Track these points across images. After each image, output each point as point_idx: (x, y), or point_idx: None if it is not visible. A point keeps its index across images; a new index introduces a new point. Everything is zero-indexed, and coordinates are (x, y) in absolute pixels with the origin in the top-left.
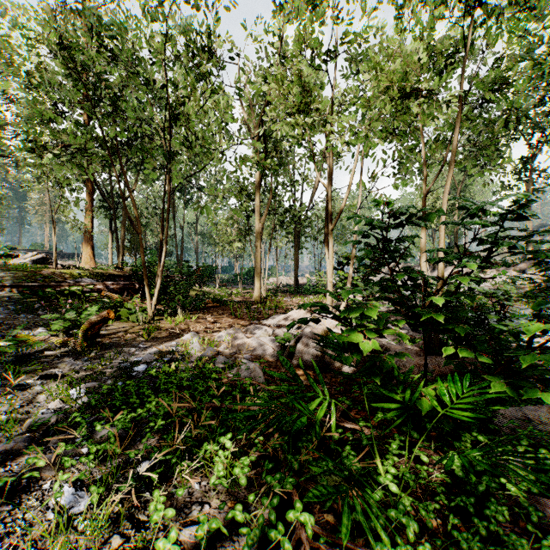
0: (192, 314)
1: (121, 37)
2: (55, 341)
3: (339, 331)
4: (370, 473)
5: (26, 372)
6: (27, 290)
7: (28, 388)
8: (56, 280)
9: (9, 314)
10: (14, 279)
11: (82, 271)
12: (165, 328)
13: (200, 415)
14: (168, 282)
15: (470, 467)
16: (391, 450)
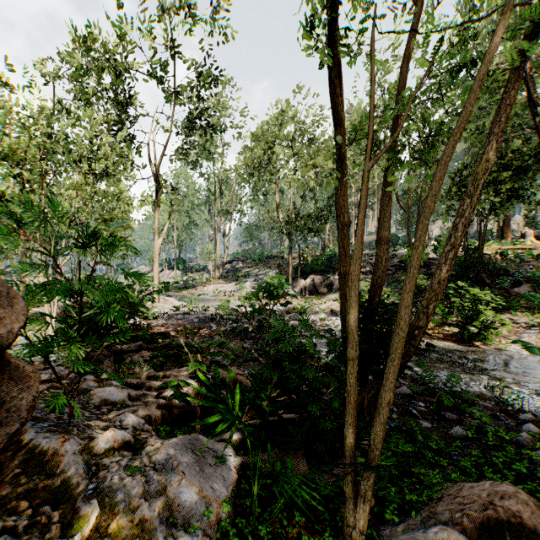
0: None
1: None
2: None
3: None
4: None
5: None
6: None
7: None
8: None
9: None
10: None
11: None
12: None
13: None
14: None
15: None
16: None
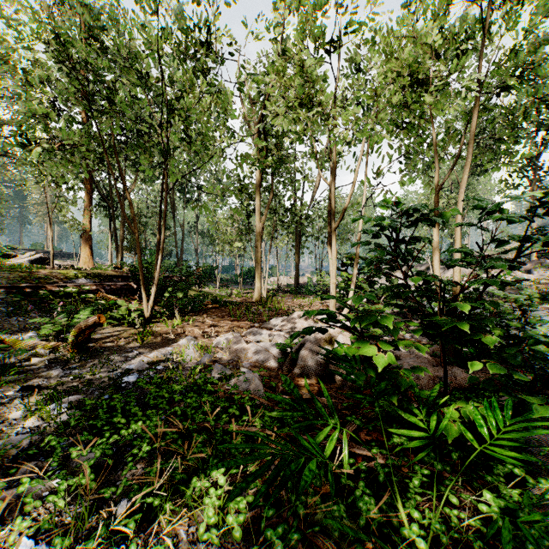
0: (190, 316)
1: (115, 28)
2: (45, 346)
3: (344, 337)
4: (390, 517)
5: (8, 382)
6: (21, 291)
7: (7, 402)
8: (52, 281)
9: (0, 317)
10: (8, 280)
11: (79, 272)
12: (161, 332)
13: (191, 440)
14: (167, 282)
15: (539, 546)
16: (413, 488)
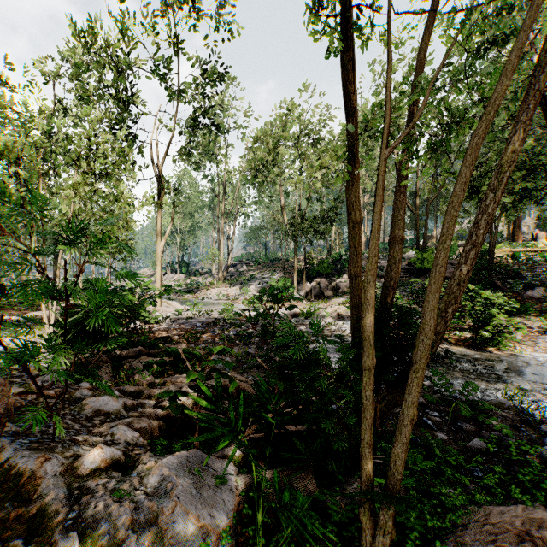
0: None
1: None
2: None
3: None
4: None
5: None
6: None
7: None
8: None
9: None
10: None
11: None
12: None
13: None
14: None
15: None
16: None
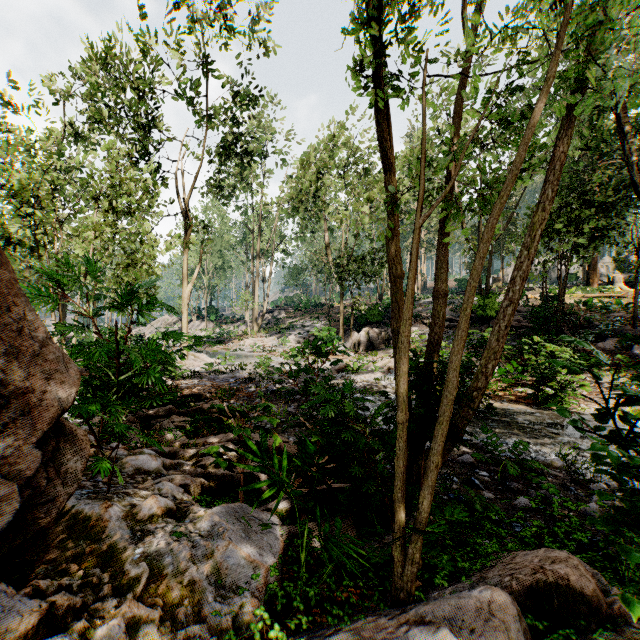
0: None
1: None
2: None
3: None
4: None
5: None
6: None
7: None
8: None
9: None
10: None
11: None
12: None
13: None
14: None
15: None
16: None
